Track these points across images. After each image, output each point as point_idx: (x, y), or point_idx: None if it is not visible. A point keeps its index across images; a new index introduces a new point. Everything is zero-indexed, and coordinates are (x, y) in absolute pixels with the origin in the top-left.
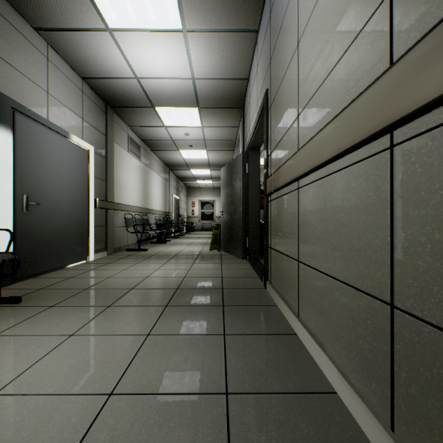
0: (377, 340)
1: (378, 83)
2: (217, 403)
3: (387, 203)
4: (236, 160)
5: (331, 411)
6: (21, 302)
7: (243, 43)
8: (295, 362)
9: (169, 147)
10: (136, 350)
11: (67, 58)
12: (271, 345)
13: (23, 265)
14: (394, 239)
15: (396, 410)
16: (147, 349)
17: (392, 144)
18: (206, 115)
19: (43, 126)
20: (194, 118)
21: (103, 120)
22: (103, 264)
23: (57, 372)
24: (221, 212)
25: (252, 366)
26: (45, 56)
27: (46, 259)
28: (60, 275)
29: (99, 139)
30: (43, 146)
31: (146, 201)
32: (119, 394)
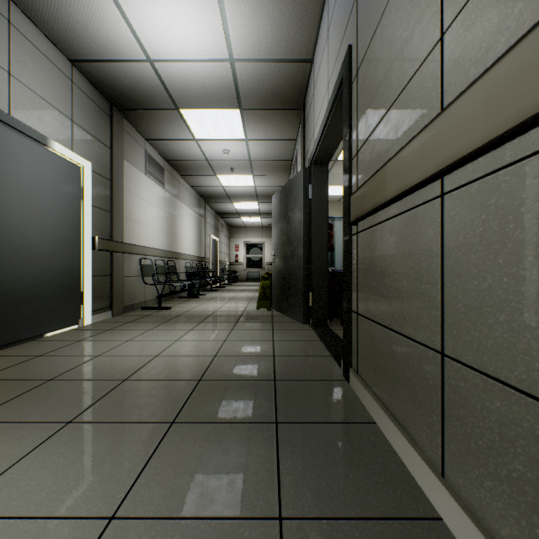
0: None
1: None
2: None
3: None
4: (293, 181)
5: None
6: None
7: None
8: None
9: (204, 171)
10: None
11: (43, 25)
12: None
13: None
14: None
15: None
16: None
17: None
18: (252, 122)
19: None
20: (235, 126)
21: (106, 127)
22: (100, 330)
23: None
24: (273, 256)
25: None
26: (4, 17)
27: (6, 327)
28: (26, 350)
29: (100, 153)
30: (1, 153)
31: (172, 242)
32: None
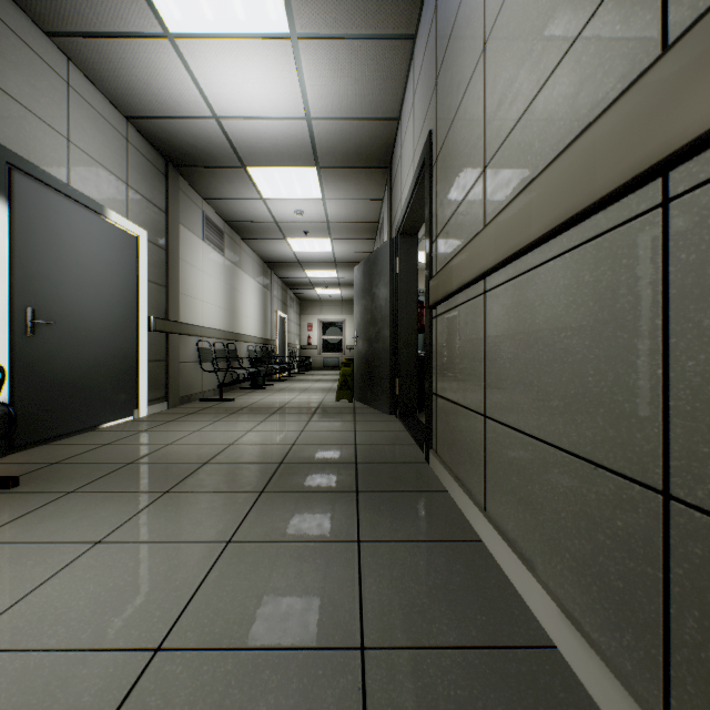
0: (636, 557)
1: (641, 84)
2: (346, 667)
3: (656, 307)
4: (379, 252)
5: (549, 682)
6: (18, 485)
7: (390, 59)
8: (481, 590)
9: (271, 234)
10: (206, 569)
11: (101, 84)
12: (439, 561)
13: (26, 424)
14: (670, 373)
15: (676, 688)
16: (225, 568)
17: (667, 197)
18: (330, 181)
19: (60, 195)
20: (311, 184)
21: (162, 188)
22: (161, 422)
23: (67, 608)
24: (355, 338)
25: (408, 598)
26: (64, 79)
27: (66, 415)
28: (89, 440)
29: (155, 218)
30: (61, 228)
31: (233, 320)
32: (172, 649)
